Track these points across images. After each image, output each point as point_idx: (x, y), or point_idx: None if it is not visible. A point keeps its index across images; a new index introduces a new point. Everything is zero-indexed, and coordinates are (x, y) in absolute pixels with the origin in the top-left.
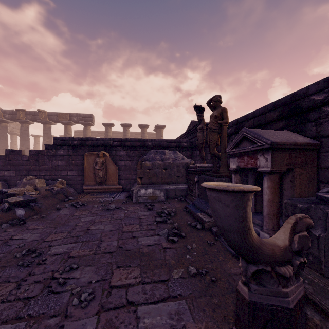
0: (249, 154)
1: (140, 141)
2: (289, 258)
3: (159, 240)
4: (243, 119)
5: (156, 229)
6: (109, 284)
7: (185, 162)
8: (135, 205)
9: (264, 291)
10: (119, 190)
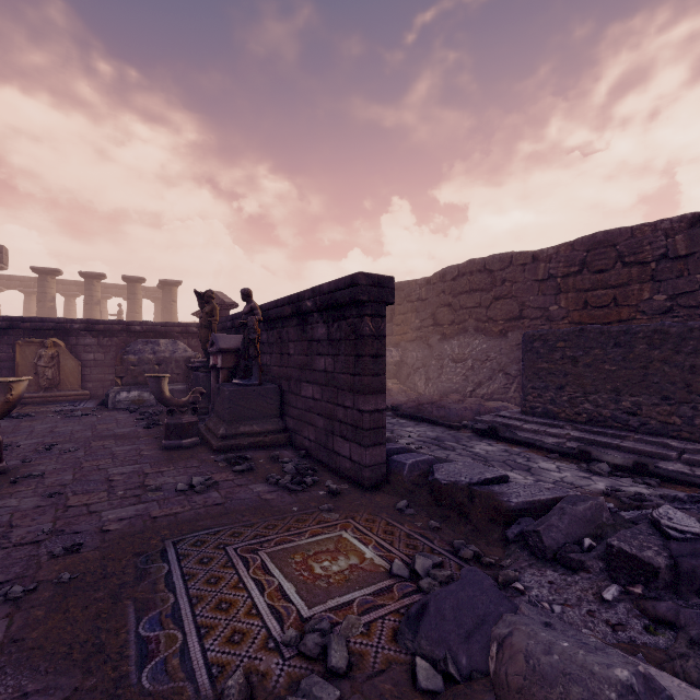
0: (216, 354)
1: (122, 324)
2: (188, 406)
3: (136, 429)
4: (235, 316)
5: (135, 424)
6: (90, 446)
7: (188, 355)
8: (113, 411)
9: (173, 418)
10: (83, 397)
